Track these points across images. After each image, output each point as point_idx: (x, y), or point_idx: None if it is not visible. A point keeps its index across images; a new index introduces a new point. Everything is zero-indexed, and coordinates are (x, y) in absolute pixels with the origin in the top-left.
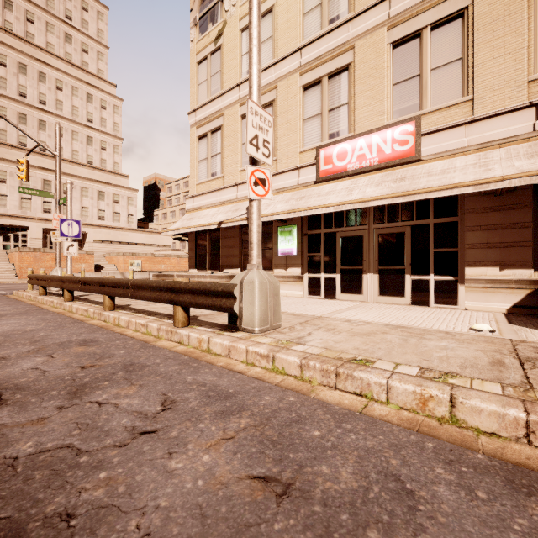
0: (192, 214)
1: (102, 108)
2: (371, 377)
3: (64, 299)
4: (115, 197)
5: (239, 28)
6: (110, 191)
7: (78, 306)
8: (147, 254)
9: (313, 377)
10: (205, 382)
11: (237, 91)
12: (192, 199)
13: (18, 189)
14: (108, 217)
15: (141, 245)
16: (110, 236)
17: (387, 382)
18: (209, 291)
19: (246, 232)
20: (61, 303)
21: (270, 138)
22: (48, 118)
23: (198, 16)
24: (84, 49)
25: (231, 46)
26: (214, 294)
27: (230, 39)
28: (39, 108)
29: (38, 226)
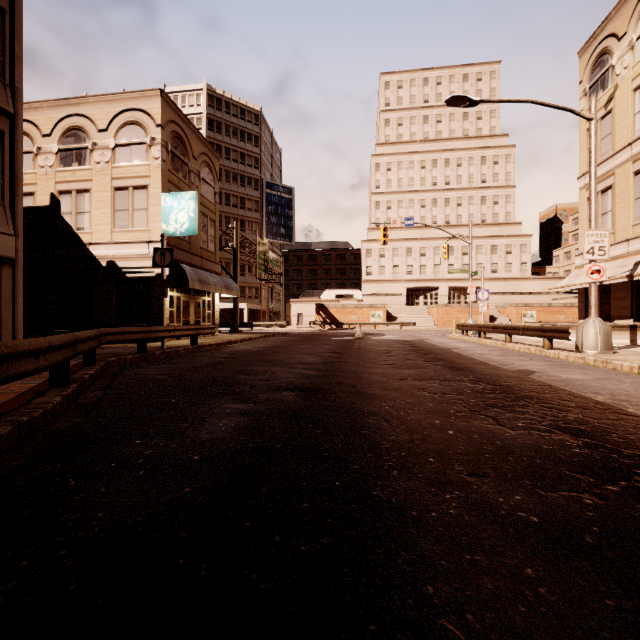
0: (580, 271)
1: (494, 165)
2: (616, 362)
3: (481, 338)
4: (507, 248)
5: (631, 88)
6: (502, 243)
7: (490, 341)
8: (542, 304)
9: (598, 365)
10: (547, 359)
11: (628, 150)
12: (581, 256)
13: (432, 259)
14: (500, 269)
15: (535, 293)
16: (502, 288)
17: (621, 363)
18: (558, 330)
19: (639, 284)
20: (479, 339)
21: (605, 243)
22: (451, 194)
23: (588, 86)
24: (478, 117)
25: (622, 108)
26: (561, 332)
27: (621, 101)
28: (444, 190)
29: (444, 285)
